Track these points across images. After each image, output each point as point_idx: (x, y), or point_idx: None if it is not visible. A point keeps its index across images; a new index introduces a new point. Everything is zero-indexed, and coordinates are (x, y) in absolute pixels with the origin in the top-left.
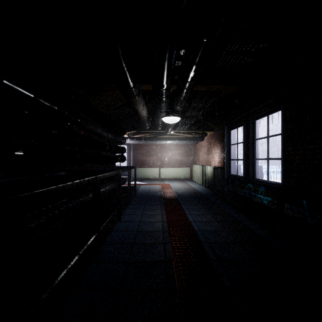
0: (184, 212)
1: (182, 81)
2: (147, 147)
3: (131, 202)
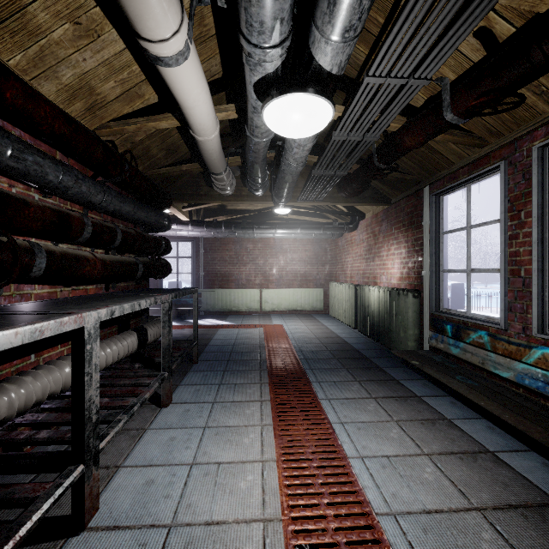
0: (338, 442)
1: None
2: (234, 245)
3: (176, 390)
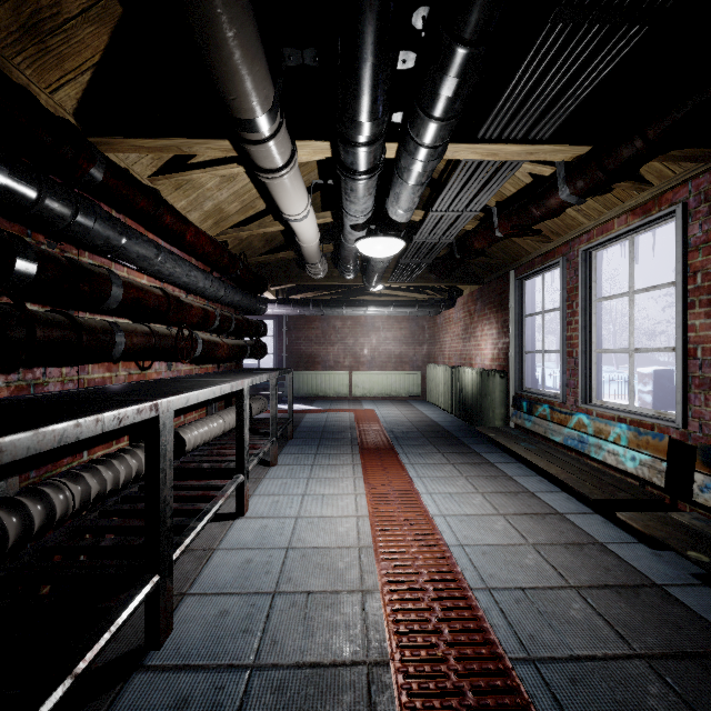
0: (414, 486)
1: (417, 121)
2: (321, 323)
3: (278, 457)
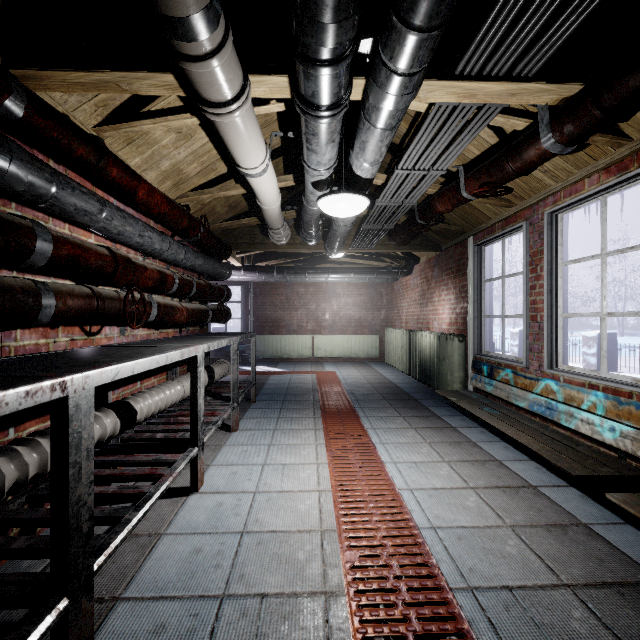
0: (378, 454)
1: (392, 36)
2: (285, 289)
3: (240, 421)
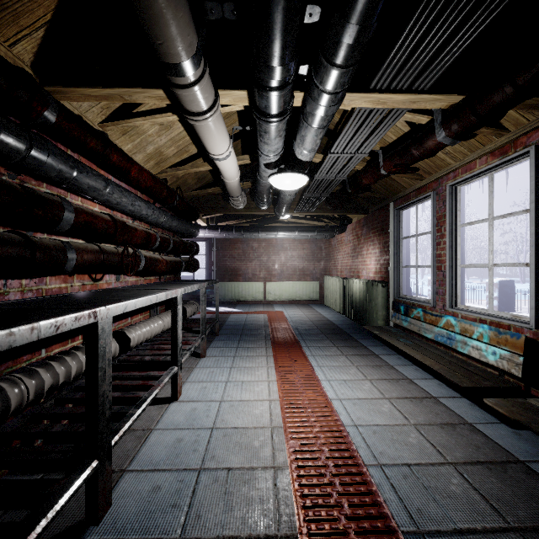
0: (315, 374)
1: (321, 69)
2: (242, 244)
3: (207, 350)
